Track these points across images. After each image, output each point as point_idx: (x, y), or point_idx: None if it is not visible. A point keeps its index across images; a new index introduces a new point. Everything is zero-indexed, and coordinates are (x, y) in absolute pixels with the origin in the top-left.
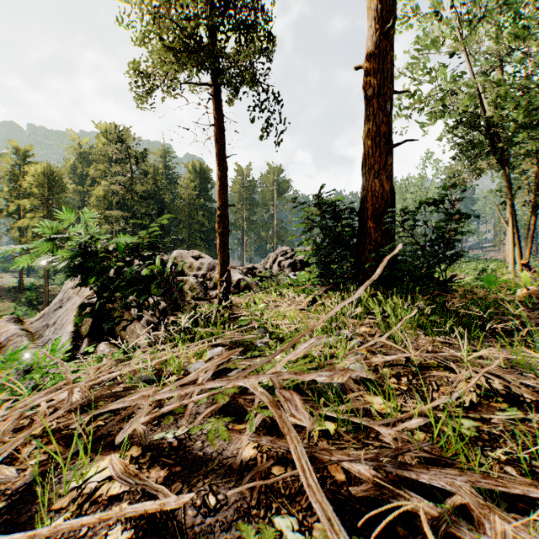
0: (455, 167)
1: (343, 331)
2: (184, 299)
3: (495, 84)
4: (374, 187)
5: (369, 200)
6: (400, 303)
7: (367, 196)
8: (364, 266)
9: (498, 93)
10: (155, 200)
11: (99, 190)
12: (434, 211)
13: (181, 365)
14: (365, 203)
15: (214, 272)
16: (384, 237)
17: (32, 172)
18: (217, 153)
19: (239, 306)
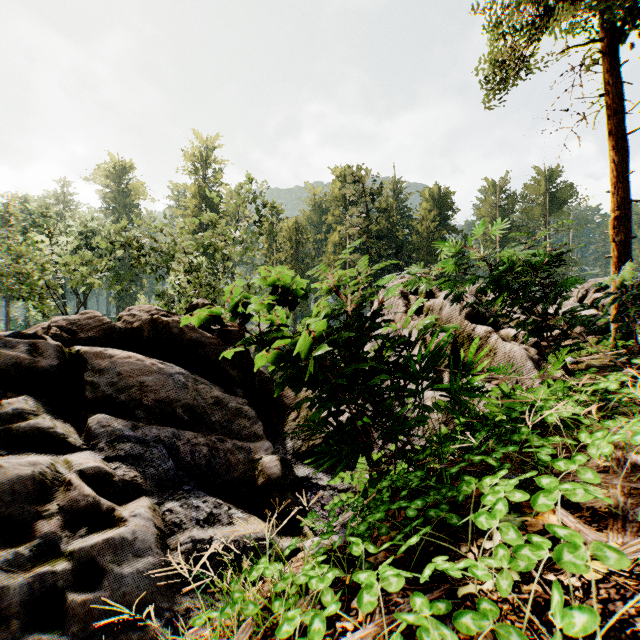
0: None
1: None
2: None
3: None
4: None
5: None
6: None
7: None
8: None
9: None
10: (388, 239)
11: (335, 236)
12: None
13: None
14: None
15: (538, 307)
16: None
17: (285, 227)
18: (610, 132)
19: None
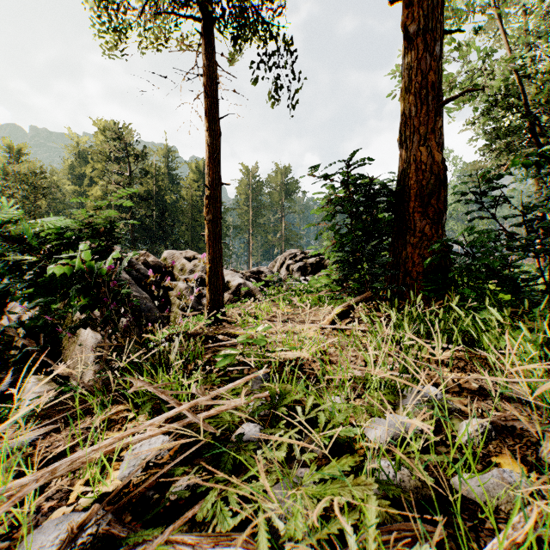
0: (478, 163)
1: (470, 419)
2: (169, 309)
3: (536, 61)
4: (419, 157)
5: (412, 175)
6: (549, 332)
7: (409, 171)
8: (405, 266)
9: (547, 63)
10: (156, 202)
11: (97, 191)
12: (544, 172)
13: (29, 516)
14: (405, 180)
15: None
16: (434, 225)
17: (24, 170)
18: (205, 113)
19: (233, 322)
